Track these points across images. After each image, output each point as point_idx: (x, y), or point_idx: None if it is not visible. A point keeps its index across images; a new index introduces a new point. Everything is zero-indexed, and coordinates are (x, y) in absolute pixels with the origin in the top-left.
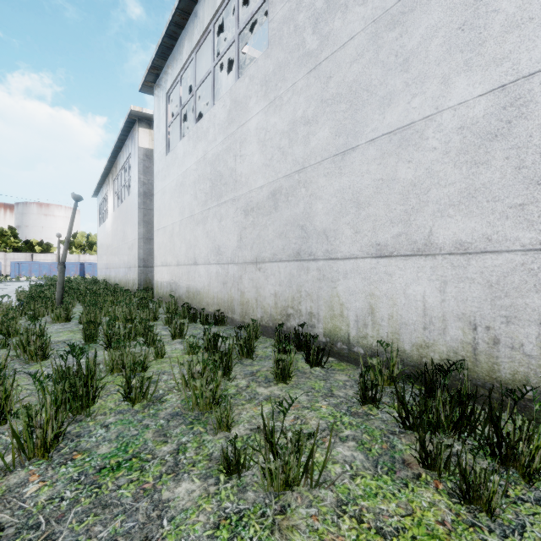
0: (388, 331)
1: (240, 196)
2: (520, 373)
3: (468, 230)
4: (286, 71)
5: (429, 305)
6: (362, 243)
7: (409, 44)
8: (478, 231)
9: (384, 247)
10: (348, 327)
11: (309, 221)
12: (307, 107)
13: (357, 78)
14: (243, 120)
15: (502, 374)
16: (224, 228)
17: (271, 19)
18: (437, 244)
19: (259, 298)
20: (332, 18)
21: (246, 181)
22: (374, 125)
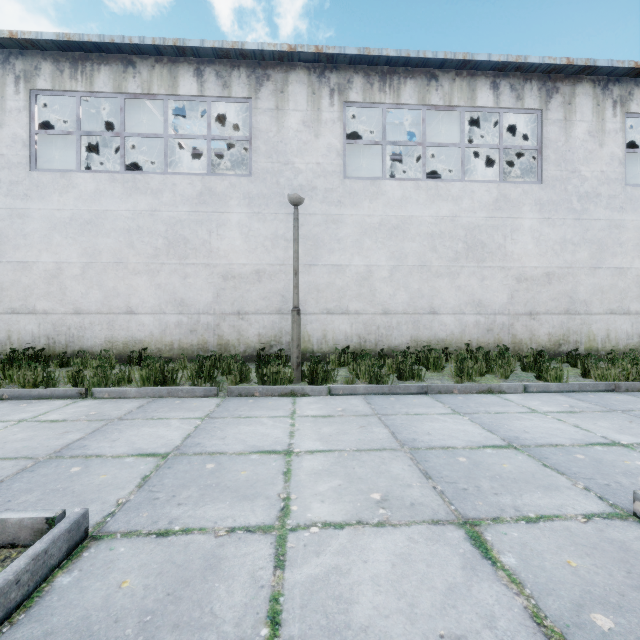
0: (18, 345)
1: None
2: (61, 350)
3: (48, 306)
4: None
5: (35, 333)
6: (4, 307)
7: (27, 229)
8: (50, 306)
9: (16, 309)
10: None
11: None
12: None
13: (2, 229)
14: None
15: (57, 352)
16: None
17: None
18: (38, 310)
19: None
20: None
21: None
22: (11, 255)
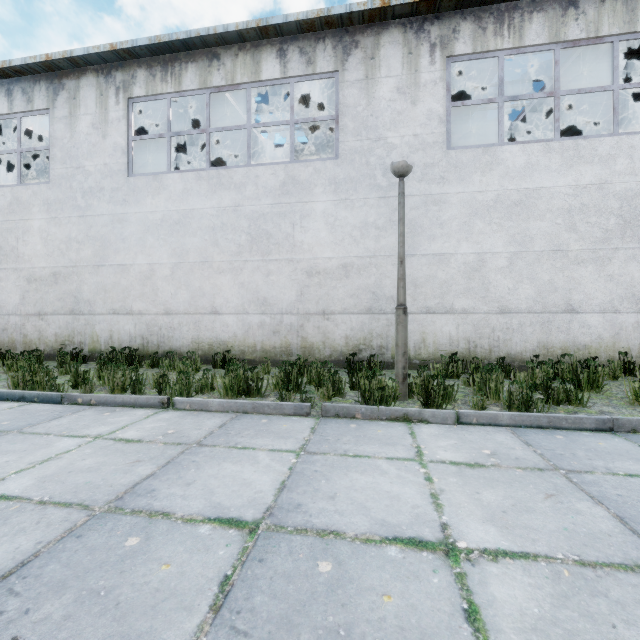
0: (118, 345)
1: (23, 268)
2: (154, 350)
3: (142, 307)
4: (64, 206)
5: (132, 333)
6: (107, 308)
7: (125, 233)
8: (144, 307)
9: (116, 310)
10: (101, 346)
11: (80, 294)
12: (79, 234)
13: (105, 235)
14: (27, 217)
15: (150, 352)
16: (4, 288)
17: (53, 168)
18: (134, 311)
19: (42, 338)
20: (93, 198)
21: (30, 259)
22: (113, 259)
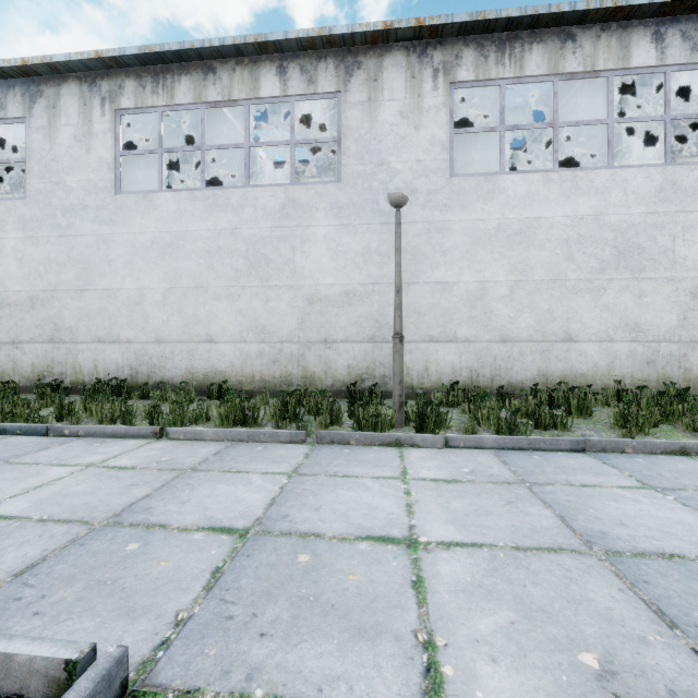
0: (103, 375)
1: None
2: (143, 381)
3: (131, 334)
4: (42, 225)
5: (119, 362)
6: (92, 336)
7: (112, 255)
8: (133, 335)
9: (102, 338)
10: (85, 377)
11: (61, 321)
12: (59, 255)
13: (89, 256)
14: None
15: (139, 383)
16: None
17: (29, 183)
18: (121, 339)
19: (17, 368)
20: (75, 217)
21: (2, 282)
22: (98, 283)
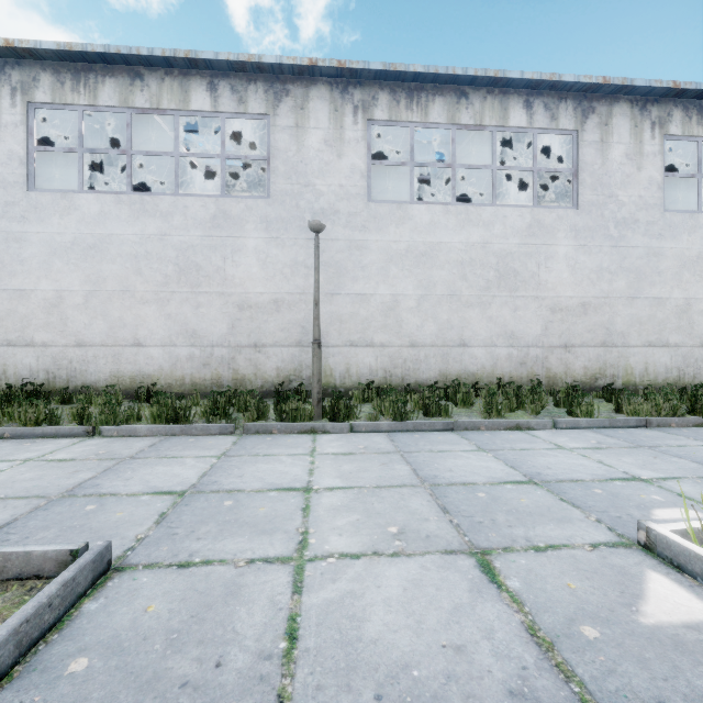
0: (14, 381)
1: None
2: (62, 386)
3: (47, 338)
4: None
5: (33, 367)
6: None
7: (24, 255)
8: (50, 338)
9: (12, 341)
10: None
11: None
12: None
13: None
14: None
15: (57, 388)
16: None
17: None
18: (36, 342)
19: None
20: None
21: None
22: (7, 282)
